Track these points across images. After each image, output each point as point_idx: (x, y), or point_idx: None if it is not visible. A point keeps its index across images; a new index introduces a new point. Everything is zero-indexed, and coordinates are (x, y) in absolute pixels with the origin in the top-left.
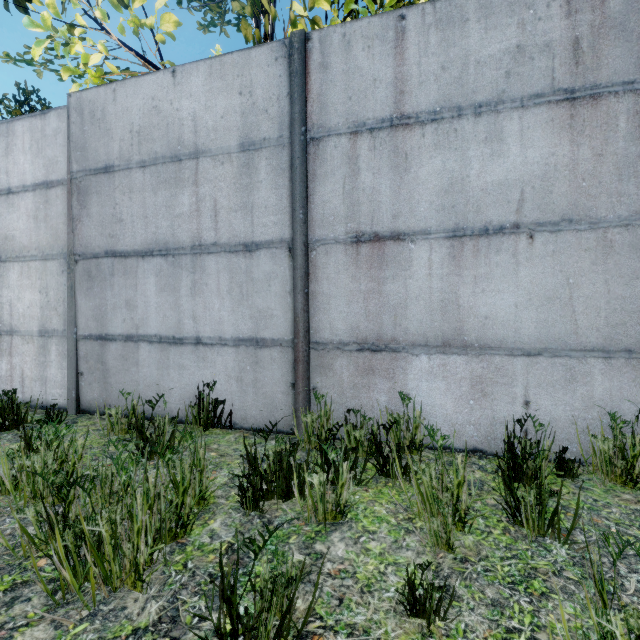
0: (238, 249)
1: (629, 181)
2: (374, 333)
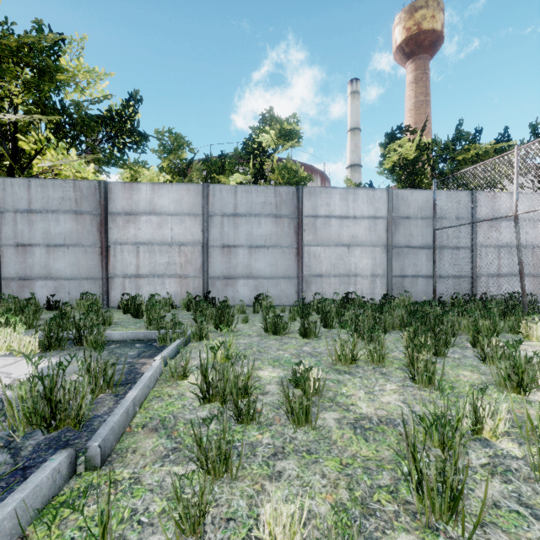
0: None
1: (90, 236)
2: (24, 274)
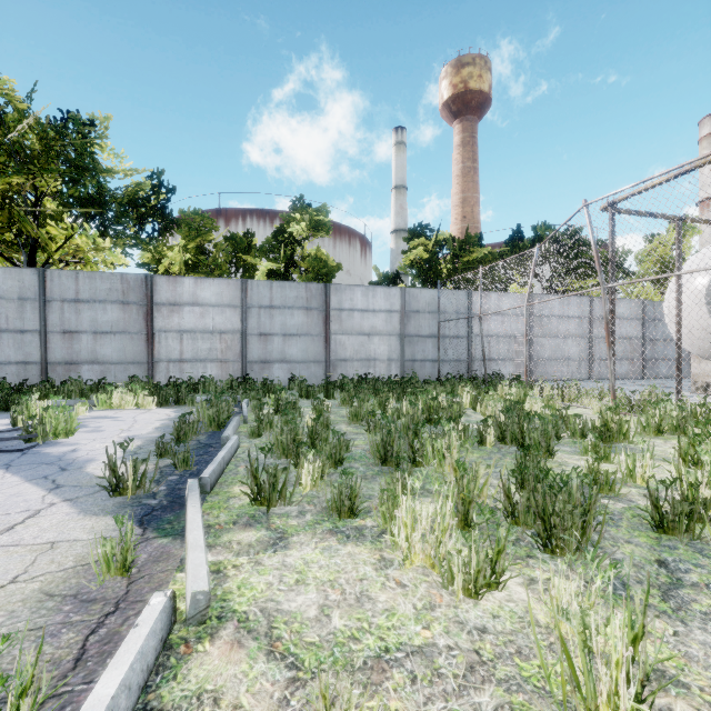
0: (18, 332)
1: (137, 324)
2: (71, 359)
